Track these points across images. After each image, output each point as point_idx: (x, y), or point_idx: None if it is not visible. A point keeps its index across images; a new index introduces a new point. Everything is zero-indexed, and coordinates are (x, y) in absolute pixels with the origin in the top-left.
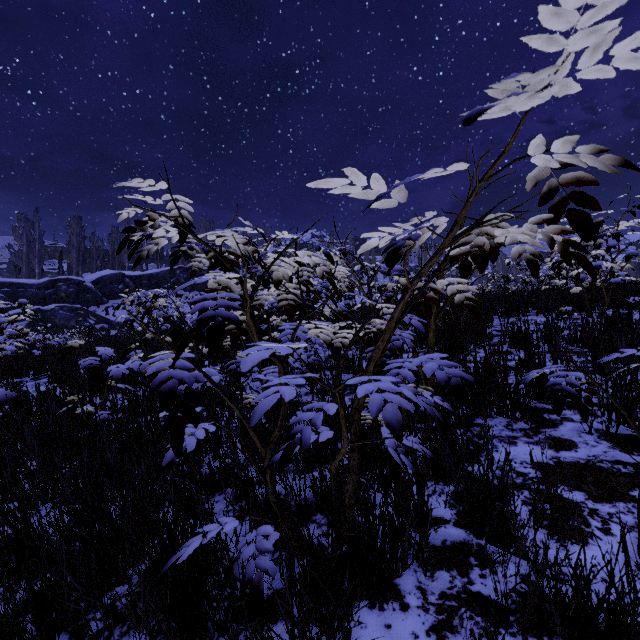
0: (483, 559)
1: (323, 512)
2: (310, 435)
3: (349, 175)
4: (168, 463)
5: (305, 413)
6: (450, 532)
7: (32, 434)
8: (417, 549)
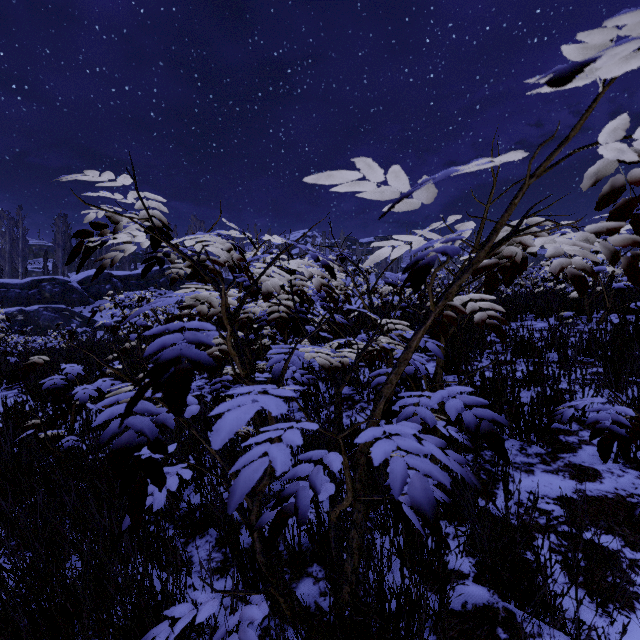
0: (513, 630)
1: (320, 562)
2: (308, 501)
3: (361, 167)
4: None
5: (301, 465)
6: (470, 591)
7: None
8: (435, 620)
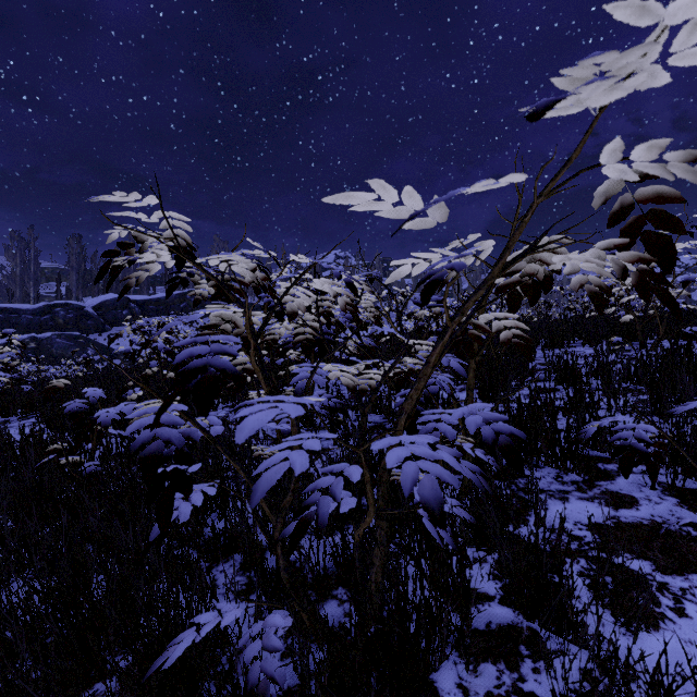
0: (536, 648)
1: (345, 585)
2: (328, 509)
3: (376, 188)
4: (158, 535)
5: (322, 478)
6: (495, 612)
7: (7, 489)
8: (457, 636)
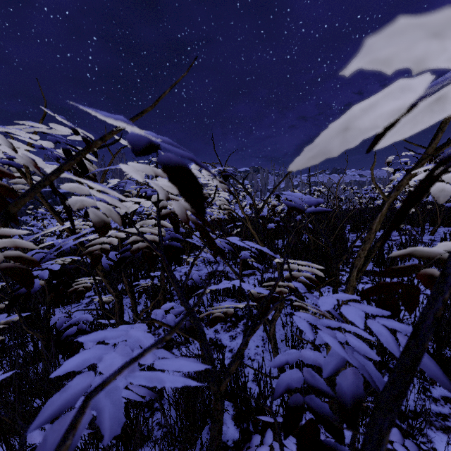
0: None
1: None
2: None
3: None
4: None
5: None
6: None
7: None
8: None
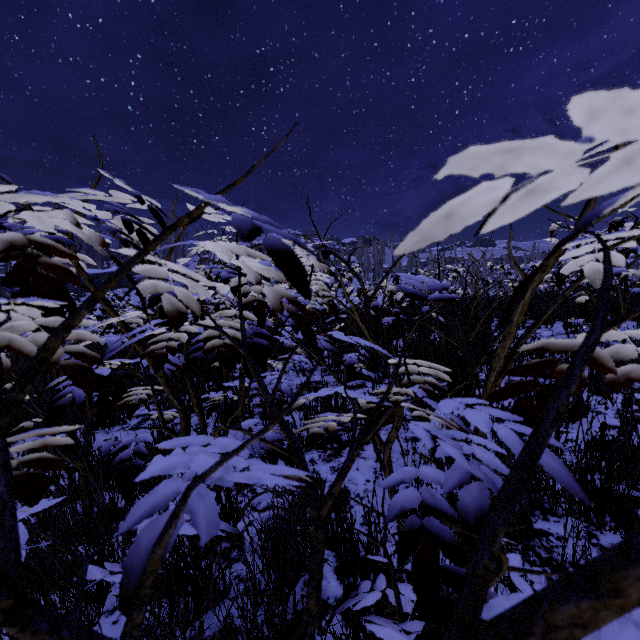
0: None
1: None
2: None
3: None
4: None
5: None
6: None
7: None
8: None
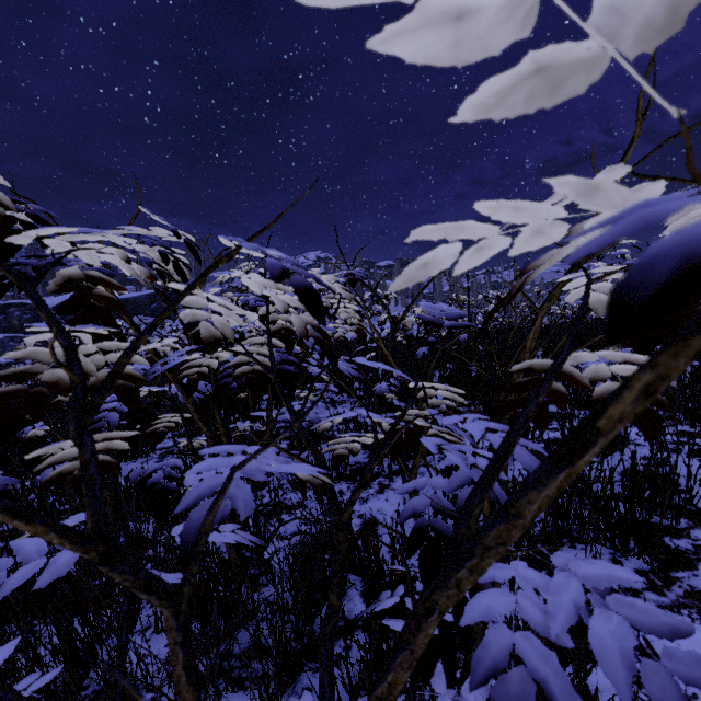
0: None
1: None
2: None
3: None
4: None
5: None
6: None
7: None
8: None
